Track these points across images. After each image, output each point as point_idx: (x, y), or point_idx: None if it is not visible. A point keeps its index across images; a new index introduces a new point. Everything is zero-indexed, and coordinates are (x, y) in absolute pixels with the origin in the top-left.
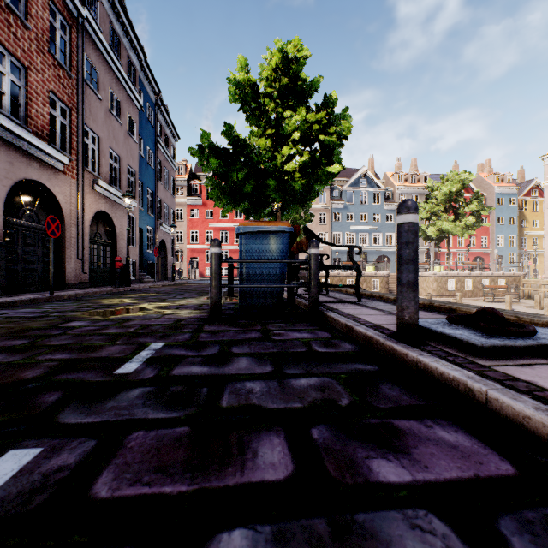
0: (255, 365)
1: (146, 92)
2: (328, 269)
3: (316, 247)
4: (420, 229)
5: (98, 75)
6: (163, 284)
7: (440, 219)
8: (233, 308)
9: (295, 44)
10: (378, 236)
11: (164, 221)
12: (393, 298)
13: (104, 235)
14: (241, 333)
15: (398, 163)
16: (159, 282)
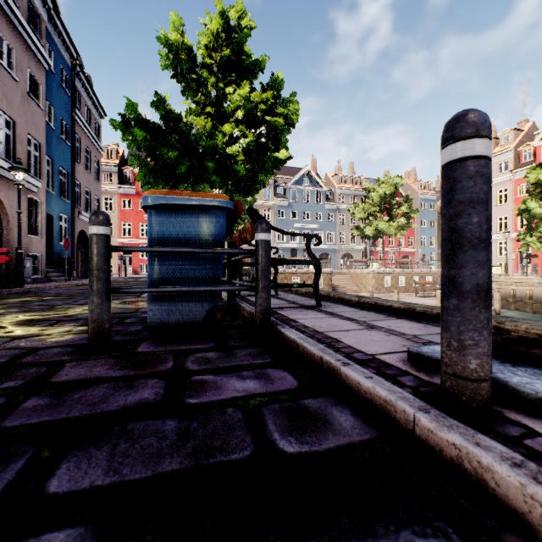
0: None
1: (59, 51)
2: (280, 264)
3: (266, 231)
4: (359, 229)
5: None
6: (79, 283)
7: (376, 219)
8: (146, 320)
9: (239, 10)
10: (320, 234)
11: (86, 209)
12: (357, 300)
13: None
14: (124, 388)
15: (338, 165)
16: (76, 280)
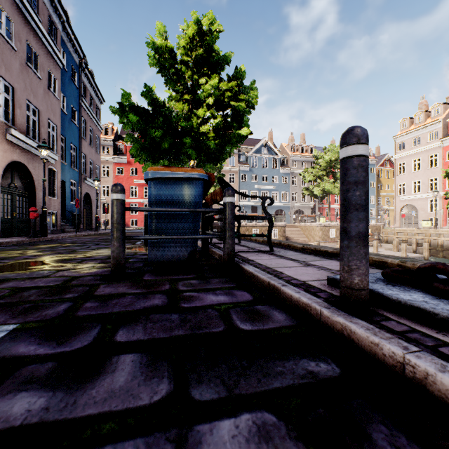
0: (142, 377)
1: (70, 53)
2: (242, 219)
3: (232, 196)
4: (308, 189)
5: (13, 25)
6: (86, 234)
7: (323, 181)
8: (144, 260)
9: (210, 18)
10: (276, 194)
11: (89, 175)
12: (301, 247)
13: (21, 186)
14: (142, 298)
15: (291, 136)
16: (83, 231)
